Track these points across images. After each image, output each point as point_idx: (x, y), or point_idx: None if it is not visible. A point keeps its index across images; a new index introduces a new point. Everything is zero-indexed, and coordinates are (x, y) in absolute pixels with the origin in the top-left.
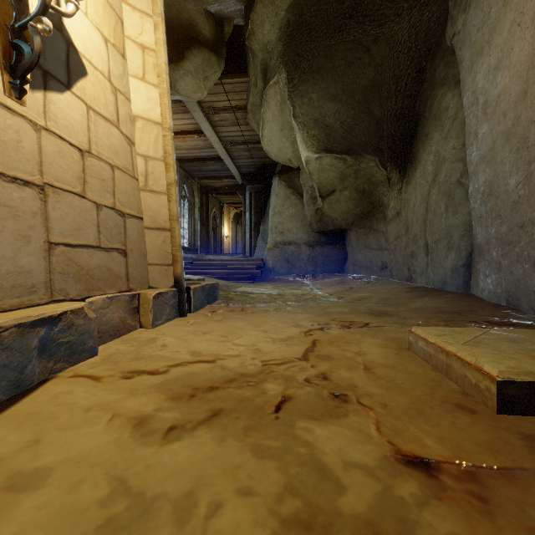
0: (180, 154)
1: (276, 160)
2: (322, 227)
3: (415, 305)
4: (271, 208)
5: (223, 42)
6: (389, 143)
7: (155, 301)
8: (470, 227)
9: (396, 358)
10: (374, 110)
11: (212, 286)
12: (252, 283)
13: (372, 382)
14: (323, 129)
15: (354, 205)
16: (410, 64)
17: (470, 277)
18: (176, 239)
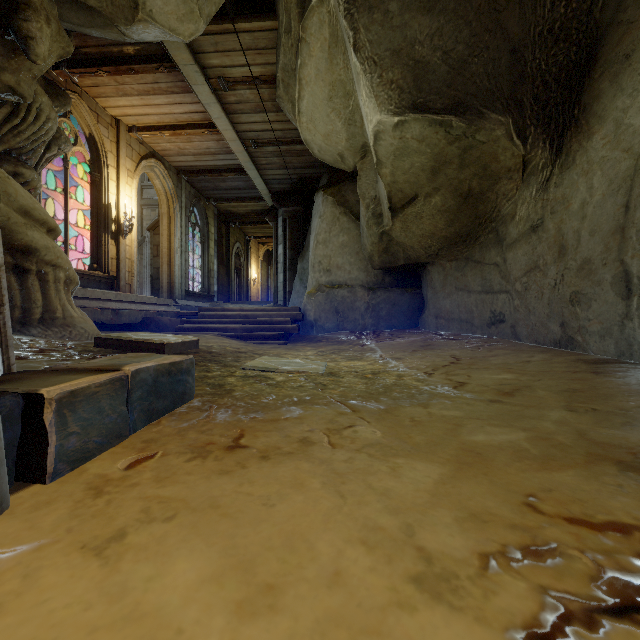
0: (186, 162)
1: (320, 157)
2: (388, 262)
3: None
4: (312, 236)
5: None
6: (535, 88)
7: None
8: None
9: None
10: (510, 25)
11: (170, 369)
12: (283, 346)
13: None
14: (410, 69)
15: (445, 221)
16: None
17: None
18: None
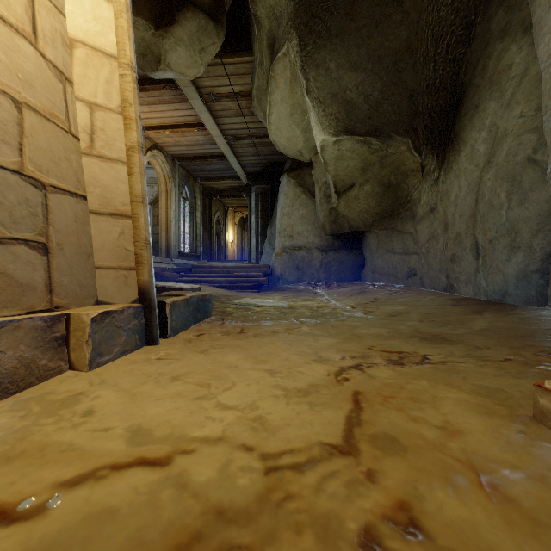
0: (180, 151)
1: (285, 152)
2: (336, 230)
3: (479, 325)
4: (279, 209)
5: (223, 7)
6: (425, 121)
7: (95, 325)
8: (549, 219)
9: (529, 446)
10: (407, 80)
11: (202, 298)
12: (257, 293)
13: (534, 546)
14: (343, 106)
15: (375, 202)
16: (454, 19)
17: (546, 286)
18: (141, 230)
